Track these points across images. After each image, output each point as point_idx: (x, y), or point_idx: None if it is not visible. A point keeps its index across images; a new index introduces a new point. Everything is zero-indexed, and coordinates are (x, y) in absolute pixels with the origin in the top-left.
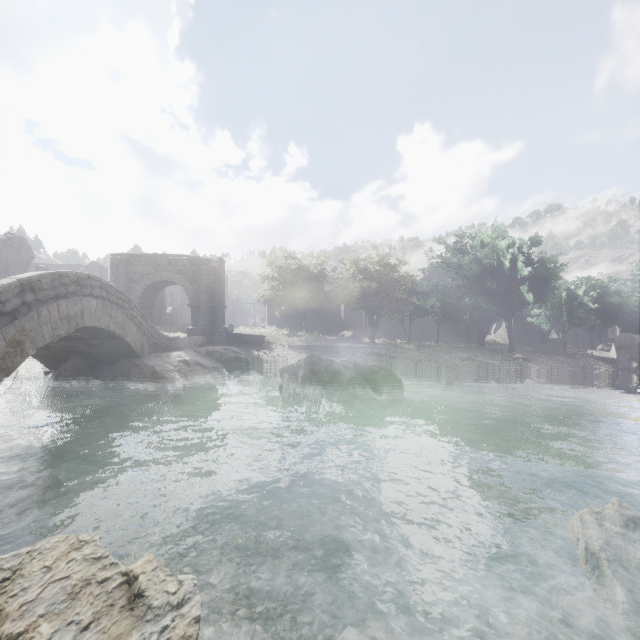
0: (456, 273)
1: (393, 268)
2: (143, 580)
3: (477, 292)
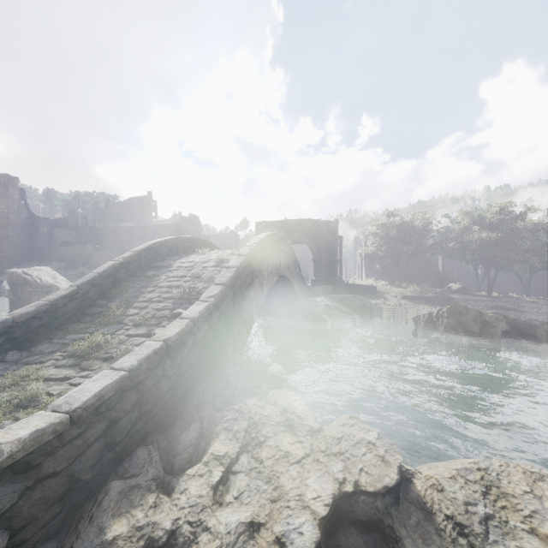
0: None
1: (518, 216)
2: None
3: None
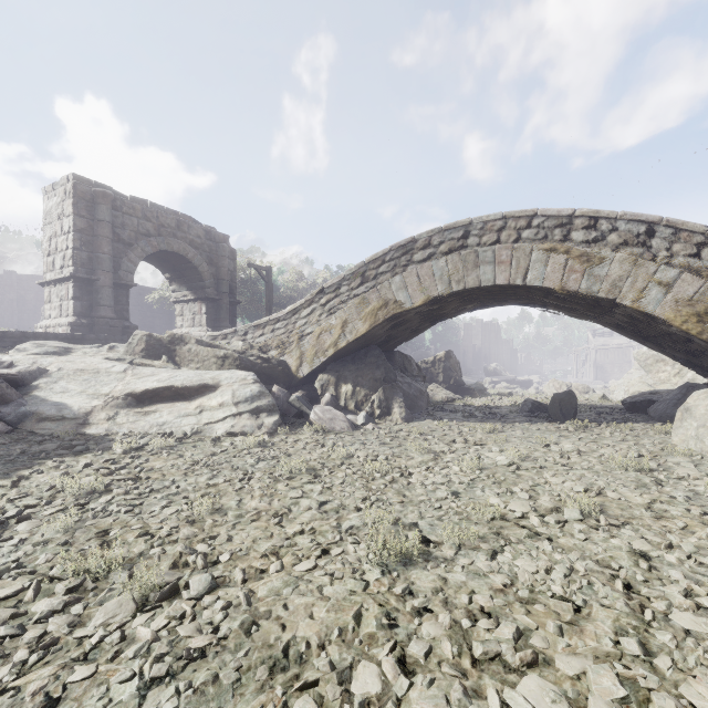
0: None
1: None
2: None
3: None
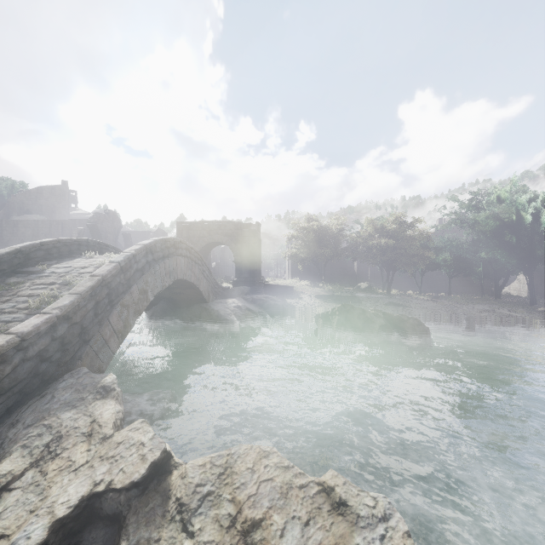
0: (472, 228)
1: (409, 226)
2: (340, 491)
3: (495, 246)
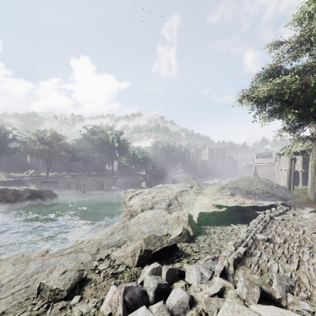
0: (91, 143)
1: (58, 139)
2: None
3: (99, 151)
